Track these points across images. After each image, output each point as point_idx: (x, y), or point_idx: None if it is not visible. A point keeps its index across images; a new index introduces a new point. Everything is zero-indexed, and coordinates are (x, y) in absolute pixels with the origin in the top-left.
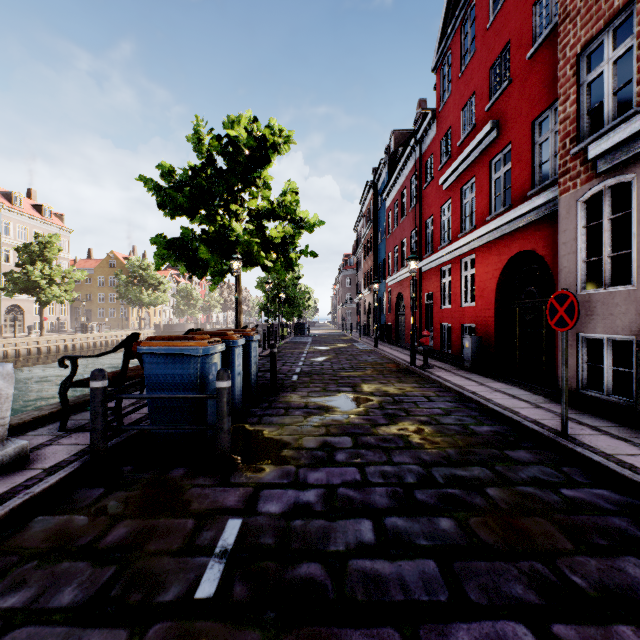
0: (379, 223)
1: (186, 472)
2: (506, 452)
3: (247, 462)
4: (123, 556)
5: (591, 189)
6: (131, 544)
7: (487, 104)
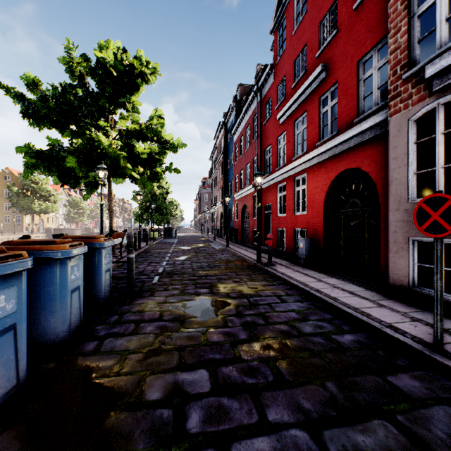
0: (229, 153)
1: None
2: (390, 380)
3: None
4: None
5: (423, 108)
6: None
7: (317, 52)
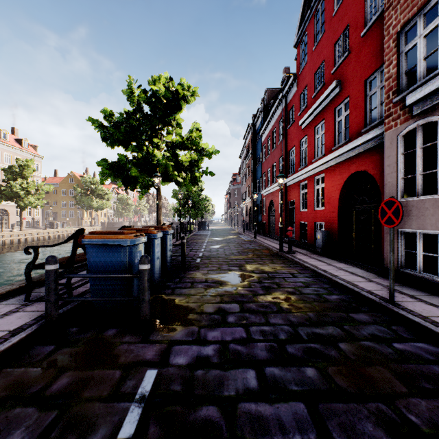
0: (257, 152)
1: (117, 332)
2: (351, 315)
3: (162, 324)
4: (64, 402)
5: (408, 127)
6: (71, 392)
7: (333, 69)
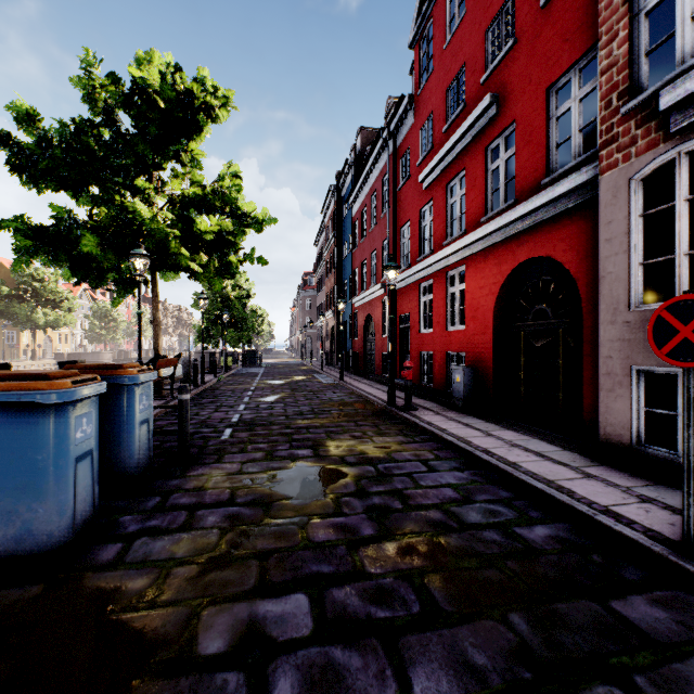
0: (344, 235)
1: None
2: (617, 607)
3: None
4: None
5: (655, 160)
6: None
7: (482, 76)
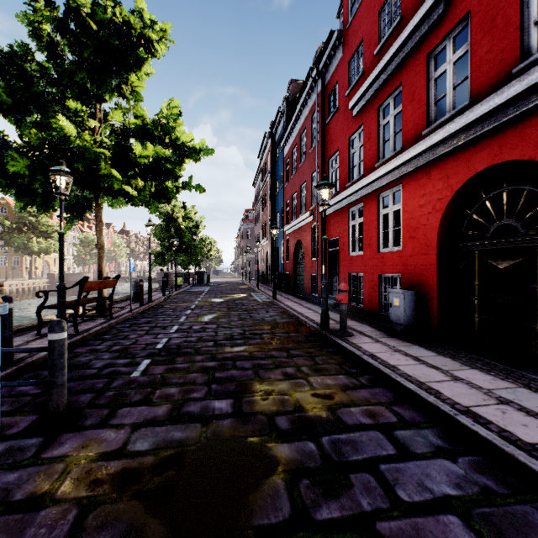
0: (277, 174)
1: None
2: None
3: None
4: None
5: None
6: None
7: None
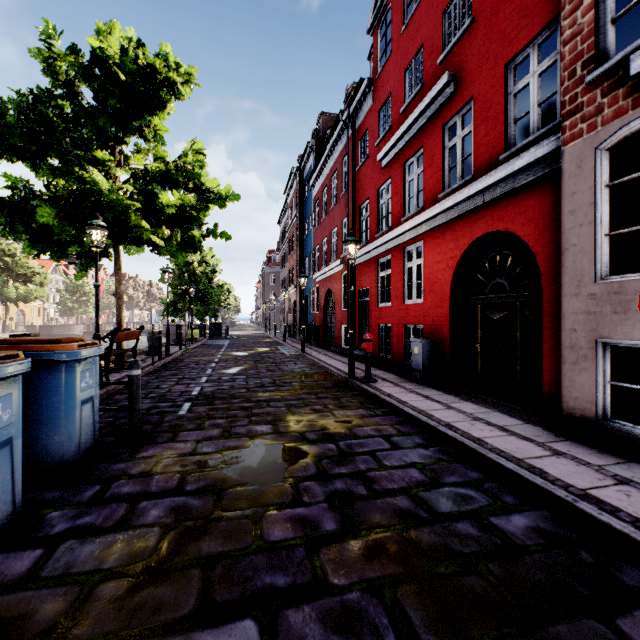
0: (305, 214)
1: None
2: (626, 629)
3: None
4: None
5: (622, 128)
6: None
7: (439, 56)
